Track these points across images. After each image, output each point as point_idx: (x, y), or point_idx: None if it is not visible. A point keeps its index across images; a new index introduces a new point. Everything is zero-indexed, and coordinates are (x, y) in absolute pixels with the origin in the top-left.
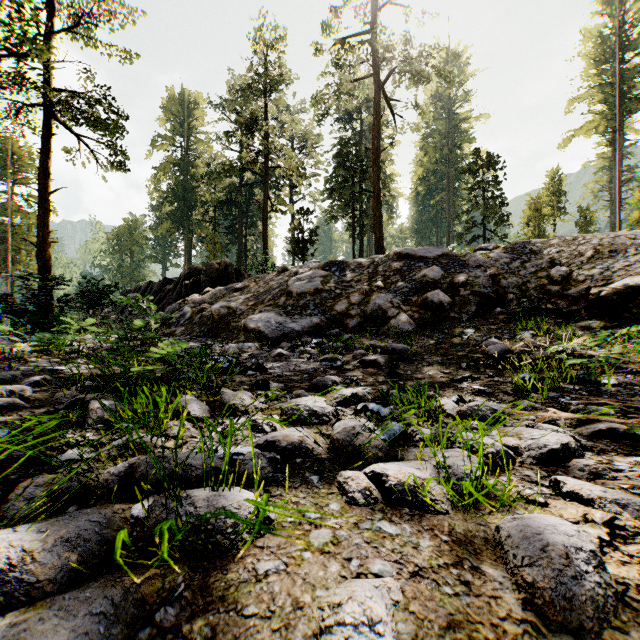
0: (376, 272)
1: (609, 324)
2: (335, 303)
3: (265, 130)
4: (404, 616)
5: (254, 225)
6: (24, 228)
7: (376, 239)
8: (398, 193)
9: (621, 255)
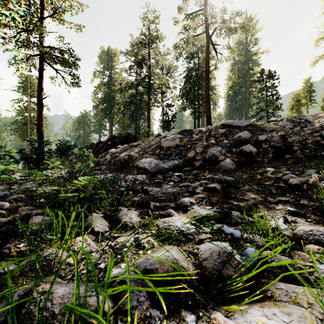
0: (210, 135)
1: None
2: (187, 152)
3: (149, 64)
4: None
5: (143, 114)
6: (35, 118)
7: (207, 119)
8: (218, 95)
9: None
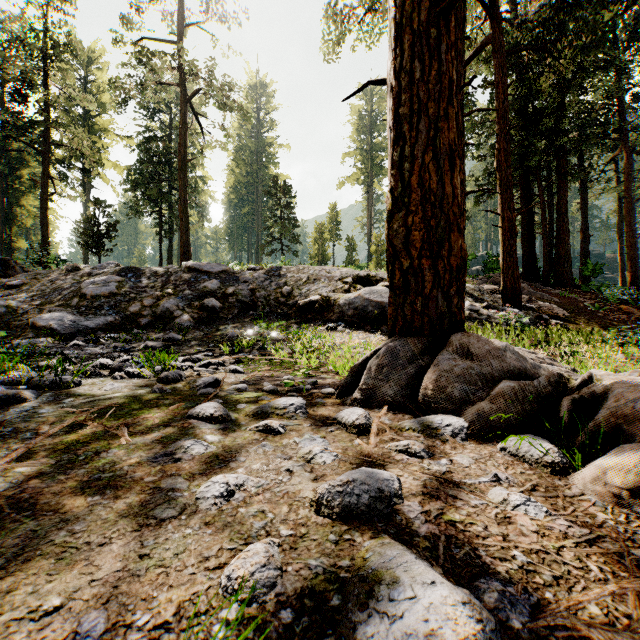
0: (169, 281)
1: (300, 321)
2: (129, 305)
3: (45, 99)
4: (124, 386)
5: (25, 202)
6: None
7: (183, 243)
8: (211, 196)
9: (318, 282)
